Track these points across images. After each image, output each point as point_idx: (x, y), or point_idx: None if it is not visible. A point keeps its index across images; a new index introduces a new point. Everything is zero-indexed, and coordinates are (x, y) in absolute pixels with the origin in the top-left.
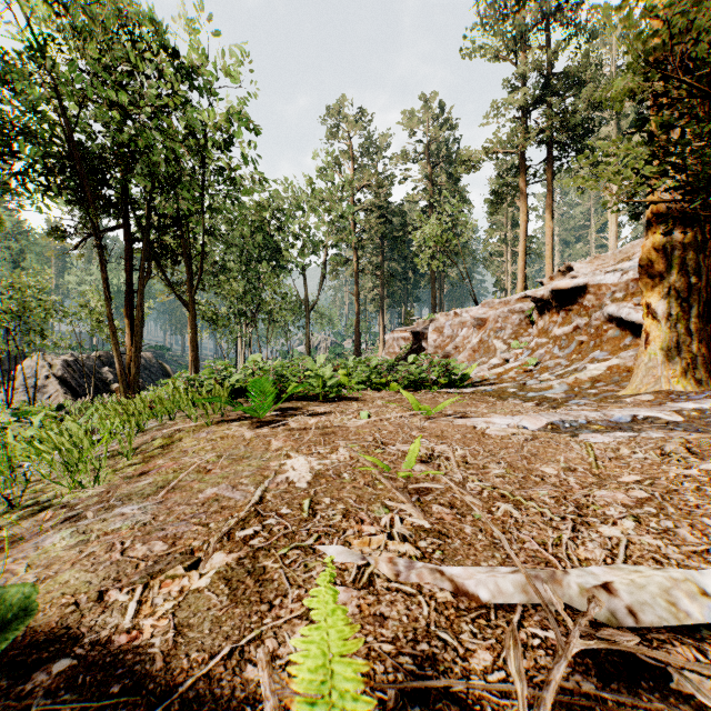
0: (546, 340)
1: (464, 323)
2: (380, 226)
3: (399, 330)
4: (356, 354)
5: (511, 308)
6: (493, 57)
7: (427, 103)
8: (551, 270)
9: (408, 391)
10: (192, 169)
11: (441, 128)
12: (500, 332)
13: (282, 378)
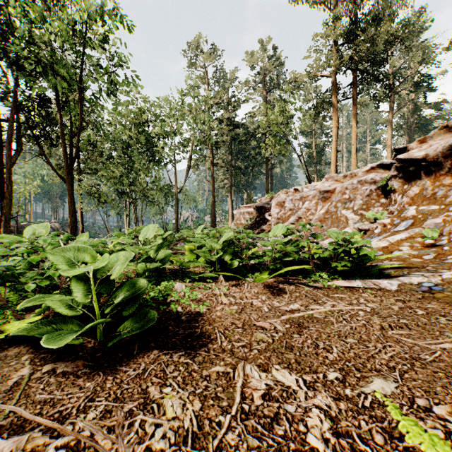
0: (438, 207)
1: (306, 197)
2: (230, 132)
3: (244, 206)
4: (212, 225)
5: (361, 179)
6: (314, 3)
7: (263, 45)
8: (355, 163)
9: (284, 283)
10: (60, 56)
11: (273, 64)
12: (349, 203)
13: (3, 282)
